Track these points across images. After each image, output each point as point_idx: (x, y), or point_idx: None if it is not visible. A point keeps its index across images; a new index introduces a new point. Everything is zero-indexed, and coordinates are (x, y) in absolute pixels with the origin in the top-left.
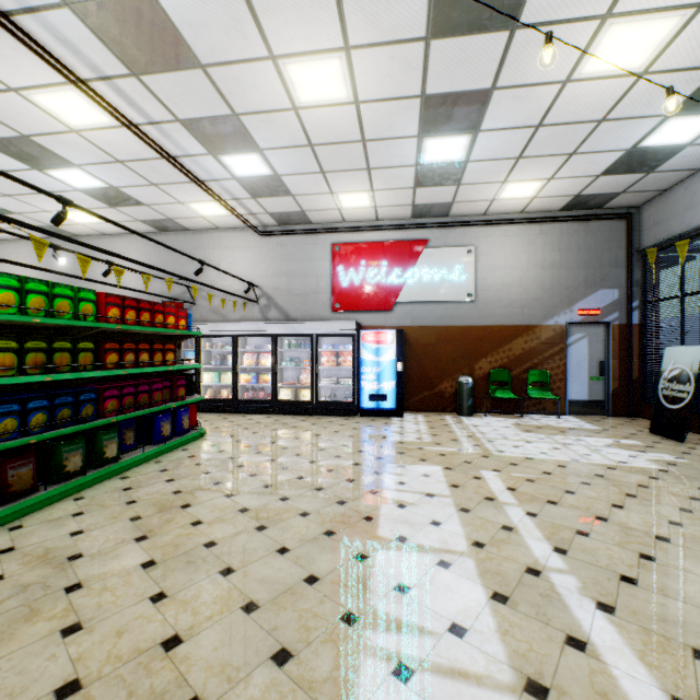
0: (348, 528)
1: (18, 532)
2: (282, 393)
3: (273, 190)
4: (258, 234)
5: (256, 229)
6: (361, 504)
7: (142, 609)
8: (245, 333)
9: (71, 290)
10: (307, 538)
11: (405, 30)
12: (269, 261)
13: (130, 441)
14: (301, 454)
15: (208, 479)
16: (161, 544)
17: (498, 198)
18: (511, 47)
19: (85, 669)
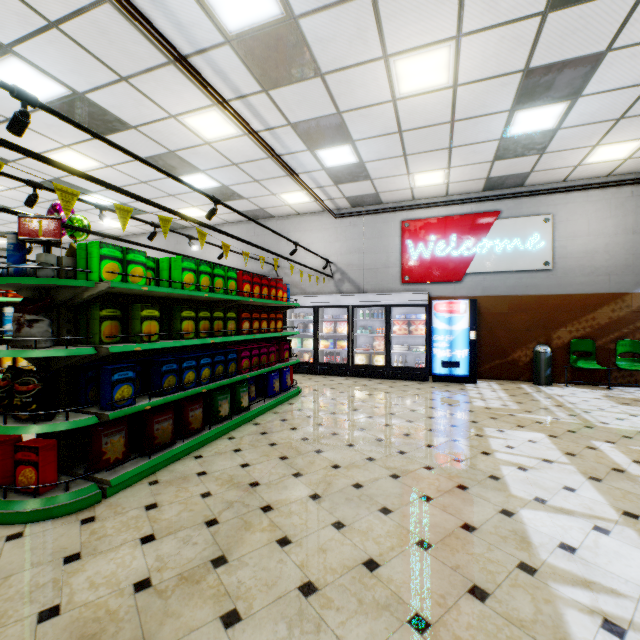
0: (478, 485)
1: (201, 460)
2: (357, 358)
3: (355, 176)
4: (333, 217)
5: (332, 212)
6: (479, 464)
7: (331, 533)
8: (324, 304)
9: (223, 270)
10: (443, 490)
11: (523, 8)
12: (343, 240)
13: (253, 394)
14: (394, 413)
15: (324, 430)
16: (315, 481)
17: (583, 163)
18: (639, 4)
19: (312, 575)
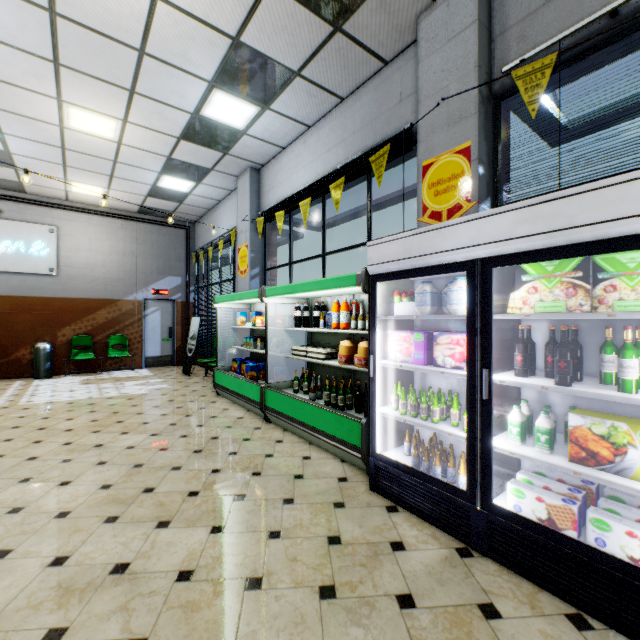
0: None
1: None
2: None
3: None
4: None
5: None
6: None
7: None
8: None
9: None
10: None
11: None
12: None
13: None
14: None
15: None
16: None
17: (71, 191)
18: None
19: None
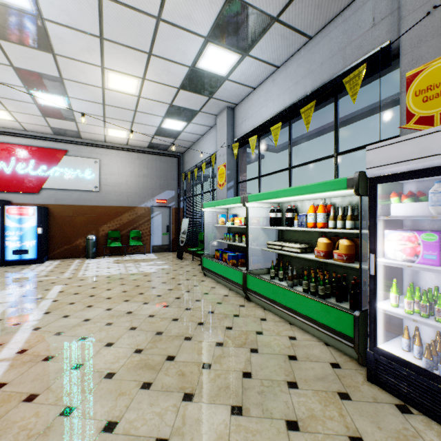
0: None
1: None
2: None
3: None
4: None
5: None
6: None
7: None
8: None
9: None
10: None
11: None
12: None
13: None
14: None
15: None
16: None
17: (108, 135)
18: (59, 62)
19: None
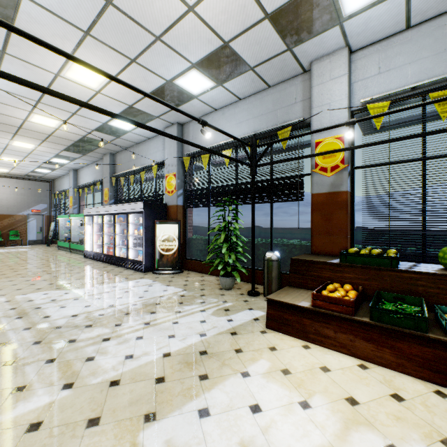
0: None
1: None
2: None
3: None
4: None
5: None
6: None
7: None
8: None
9: None
10: None
11: None
12: None
13: None
14: None
15: None
16: None
17: None
18: None
19: None
